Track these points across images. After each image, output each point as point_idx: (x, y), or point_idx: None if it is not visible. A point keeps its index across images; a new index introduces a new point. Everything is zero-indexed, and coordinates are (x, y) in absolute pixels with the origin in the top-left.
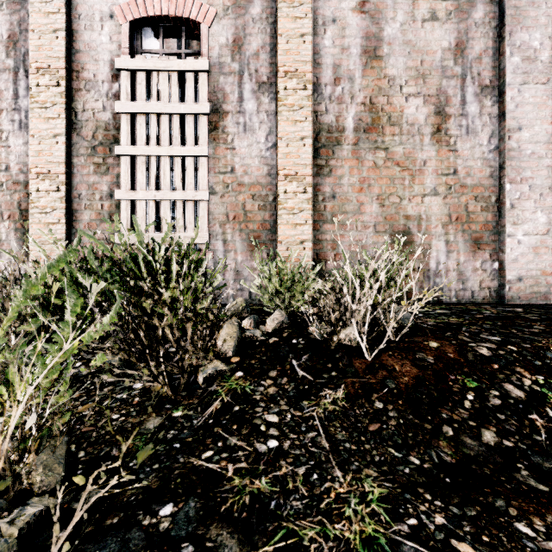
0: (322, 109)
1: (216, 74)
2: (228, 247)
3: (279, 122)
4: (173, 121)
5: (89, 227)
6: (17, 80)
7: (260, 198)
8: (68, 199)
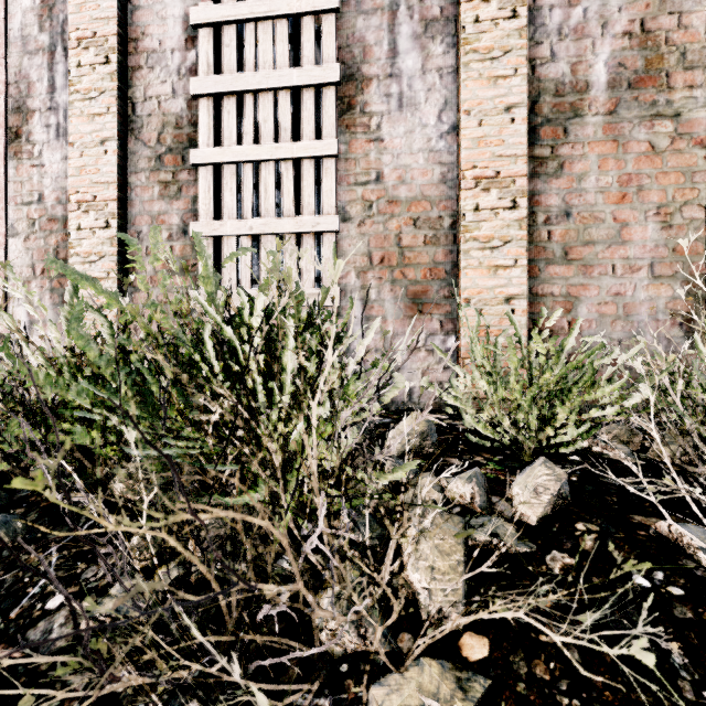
0: (543, 53)
1: (351, 15)
2: (372, 311)
3: (463, 82)
4: (280, 101)
5: (152, 283)
6: (54, 64)
7: (426, 224)
8: (122, 240)
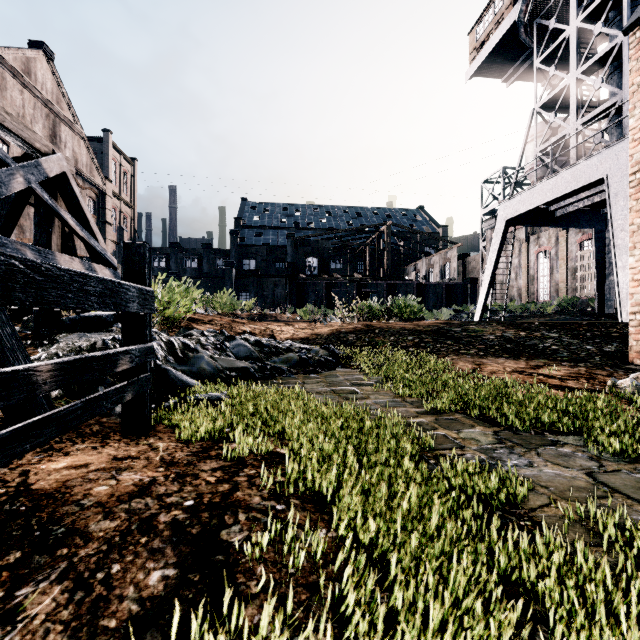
0: None
1: None
2: None
3: None
4: (589, 265)
5: (571, 292)
6: (557, 262)
7: None
8: (566, 287)
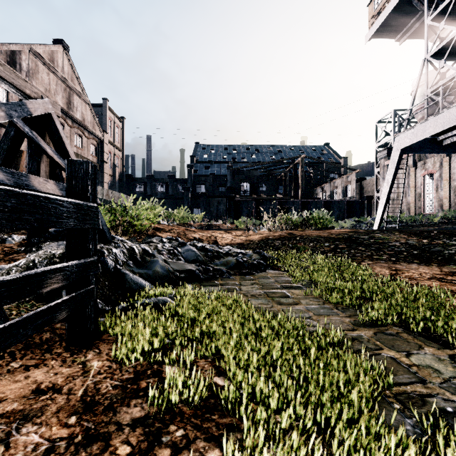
0: None
1: None
2: None
3: None
4: None
5: (453, 206)
6: (441, 182)
7: None
8: (449, 202)
